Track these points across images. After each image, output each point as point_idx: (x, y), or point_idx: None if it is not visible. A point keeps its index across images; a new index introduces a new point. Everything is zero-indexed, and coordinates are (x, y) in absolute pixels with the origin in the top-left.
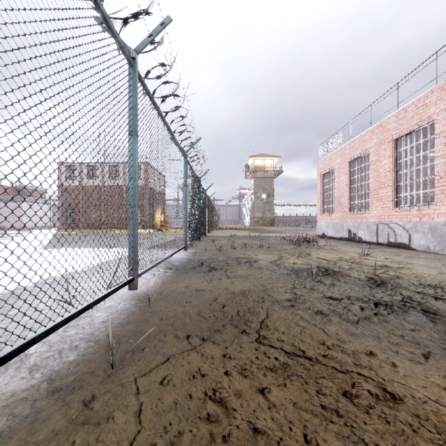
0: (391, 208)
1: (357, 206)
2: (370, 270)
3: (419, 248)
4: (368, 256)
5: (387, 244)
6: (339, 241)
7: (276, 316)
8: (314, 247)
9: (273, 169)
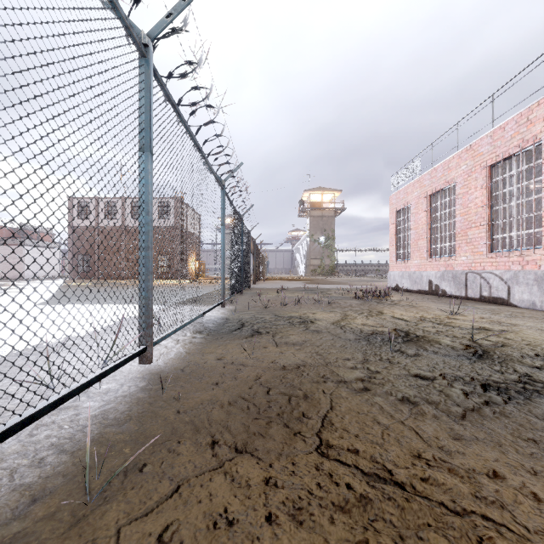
0: (484, 253)
1: (439, 251)
2: (465, 335)
3: (522, 304)
4: (458, 314)
5: (479, 299)
6: (418, 295)
7: (344, 407)
8: (387, 303)
9: (333, 206)
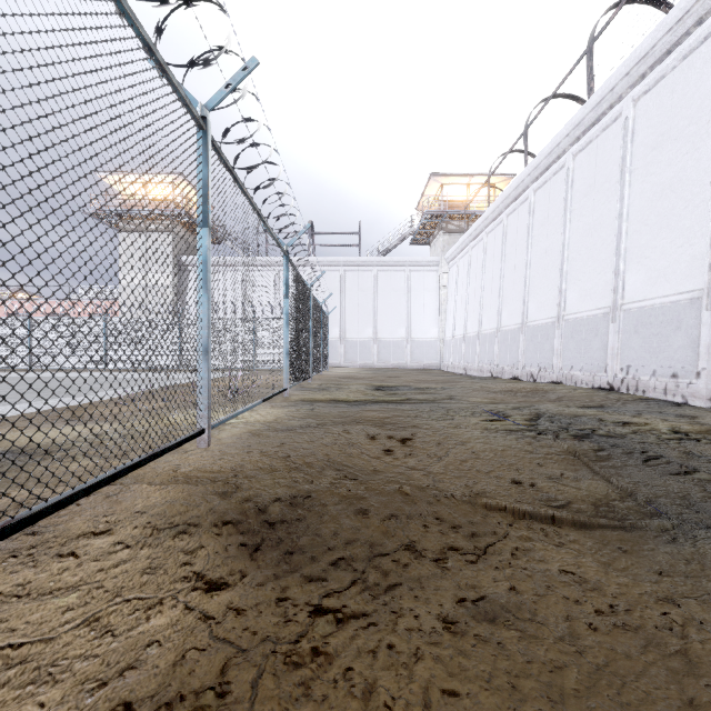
0: None
1: None
2: None
3: None
4: None
5: None
6: None
7: None
8: None
9: None
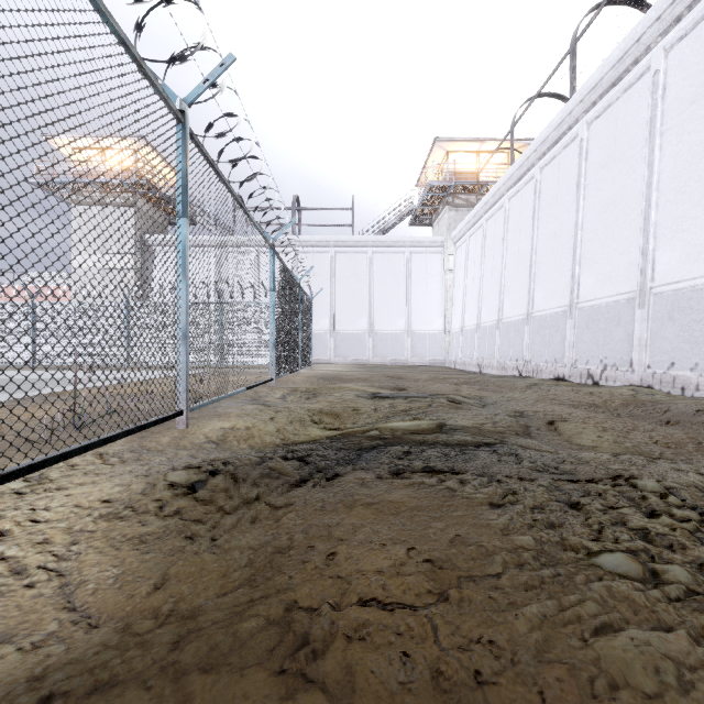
0: None
1: None
2: None
3: None
4: None
5: None
6: None
7: None
8: None
9: None
